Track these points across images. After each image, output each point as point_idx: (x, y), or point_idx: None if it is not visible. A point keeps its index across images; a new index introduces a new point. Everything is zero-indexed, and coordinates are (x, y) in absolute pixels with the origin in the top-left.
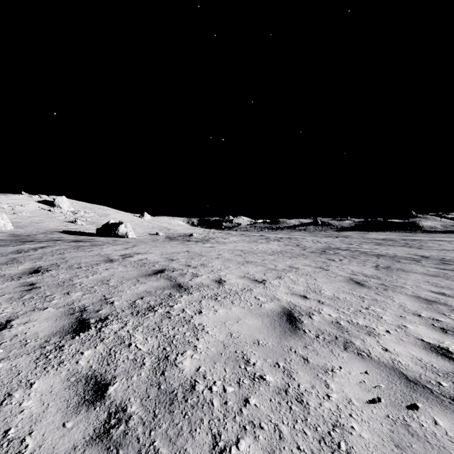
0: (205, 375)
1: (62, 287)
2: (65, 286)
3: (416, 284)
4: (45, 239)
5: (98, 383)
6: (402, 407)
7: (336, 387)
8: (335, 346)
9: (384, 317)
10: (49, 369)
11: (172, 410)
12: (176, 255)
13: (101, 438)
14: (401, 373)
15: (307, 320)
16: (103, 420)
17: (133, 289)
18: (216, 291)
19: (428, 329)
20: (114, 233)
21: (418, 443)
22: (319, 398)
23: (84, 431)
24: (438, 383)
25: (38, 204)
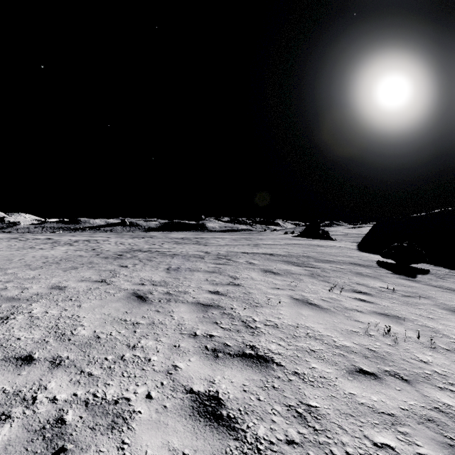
0: None
1: None
2: None
3: (198, 284)
4: None
5: None
6: None
7: None
8: None
9: (153, 358)
10: None
11: None
12: None
13: None
14: None
15: None
16: None
17: None
18: None
19: (200, 360)
20: None
21: None
22: None
23: None
24: None
25: None
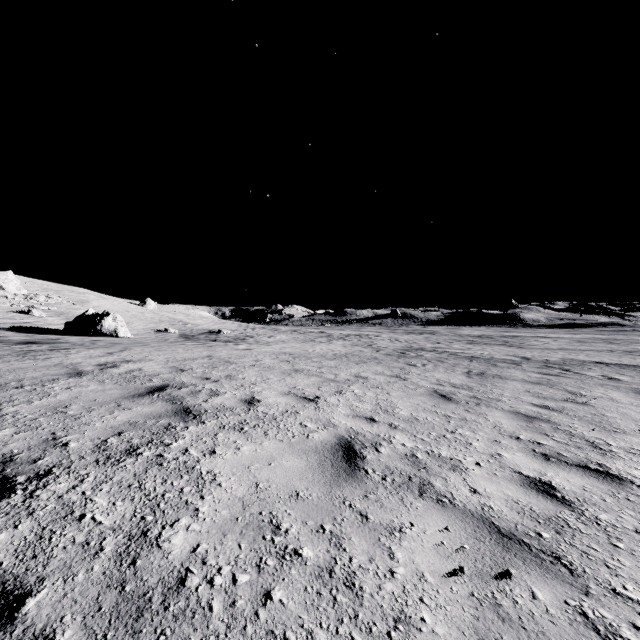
0: (205, 558)
1: None
2: None
3: (514, 395)
4: None
5: (8, 594)
6: (492, 577)
7: (404, 557)
8: (407, 491)
9: (474, 443)
10: None
11: (138, 629)
12: (190, 362)
13: None
14: (493, 524)
15: (372, 455)
16: None
17: (108, 419)
18: (242, 418)
19: (527, 457)
20: (95, 329)
21: (511, 631)
22: (379, 577)
23: None
24: (537, 534)
25: None
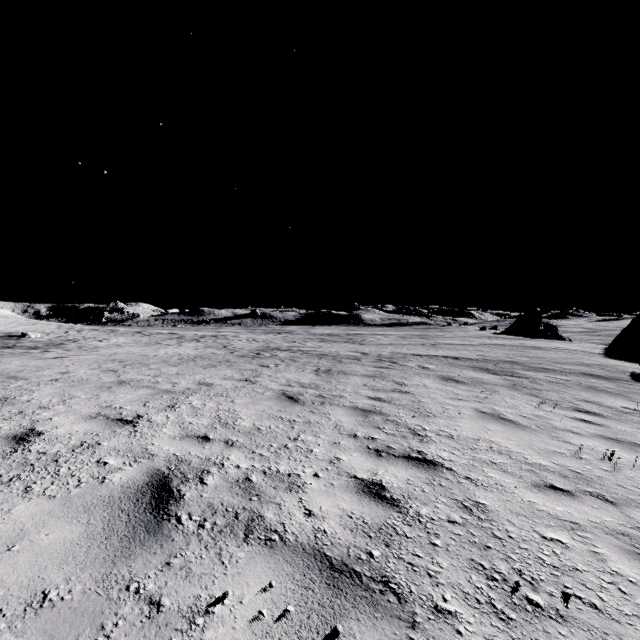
0: None
1: None
2: None
3: (355, 389)
4: None
5: None
6: None
7: None
8: (229, 538)
9: (315, 450)
10: None
11: None
12: None
13: None
14: (325, 557)
15: (193, 491)
16: None
17: None
18: None
19: (362, 456)
20: None
21: None
22: None
23: None
24: (369, 555)
25: None
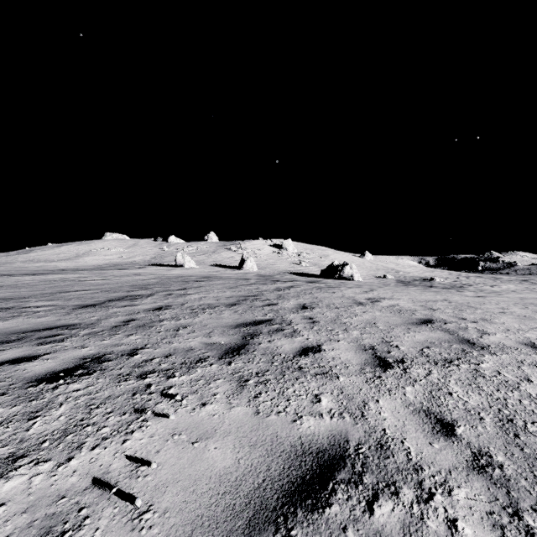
0: None
1: (336, 324)
2: (339, 324)
3: None
4: (284, 279)
5: (440, 420)
6: None
7: None
8: None
9: None
10: (382, 392)
11: None
12: (432, 303)
13: (479, 471)
14: None
15: None
16: (470, 456)
17: (409, 336)
18: (536, 358)
19: None
20: (339, 274)
21: None
22: None
23: (455, 457)
24: None
25: (270, 248)
